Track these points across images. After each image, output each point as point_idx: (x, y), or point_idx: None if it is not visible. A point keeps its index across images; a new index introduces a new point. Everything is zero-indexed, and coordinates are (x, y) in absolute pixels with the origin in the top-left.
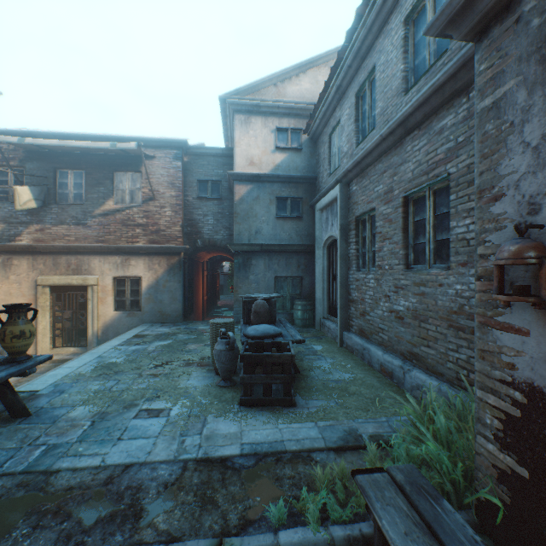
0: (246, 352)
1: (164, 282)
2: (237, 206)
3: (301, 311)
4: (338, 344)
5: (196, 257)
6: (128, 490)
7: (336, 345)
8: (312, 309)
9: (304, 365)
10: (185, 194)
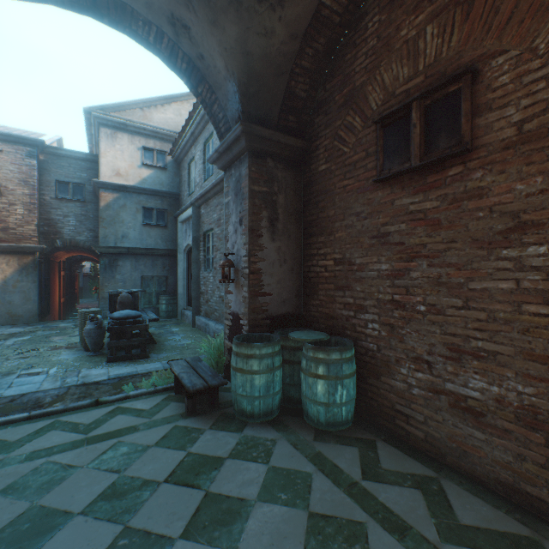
0: (112, 326)
1: (14, 282)
2: (103, 211)
3: (166, 305)
4: (192, 326)
5: (53, 256)
6: (30, 401)
7: (191, 327)
8: (176, 303)
9: (161, 339)
10: (41, 193)
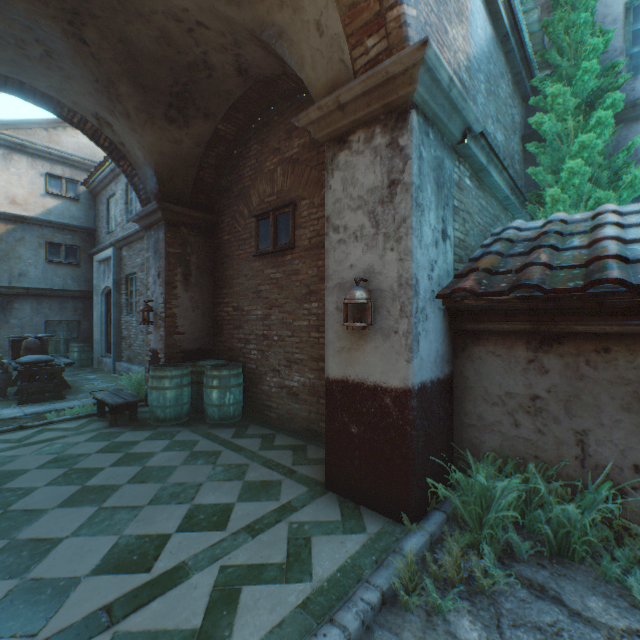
0: (24, 369)
1: None
2: None
3: (79, 353)
4: (112, 372)
5: None
6: None
7: (111, 374)
8: (91, 350)
9: (76, 385)
10: None
